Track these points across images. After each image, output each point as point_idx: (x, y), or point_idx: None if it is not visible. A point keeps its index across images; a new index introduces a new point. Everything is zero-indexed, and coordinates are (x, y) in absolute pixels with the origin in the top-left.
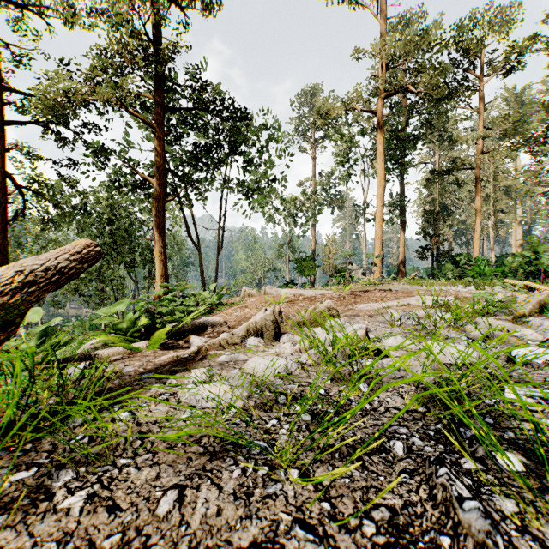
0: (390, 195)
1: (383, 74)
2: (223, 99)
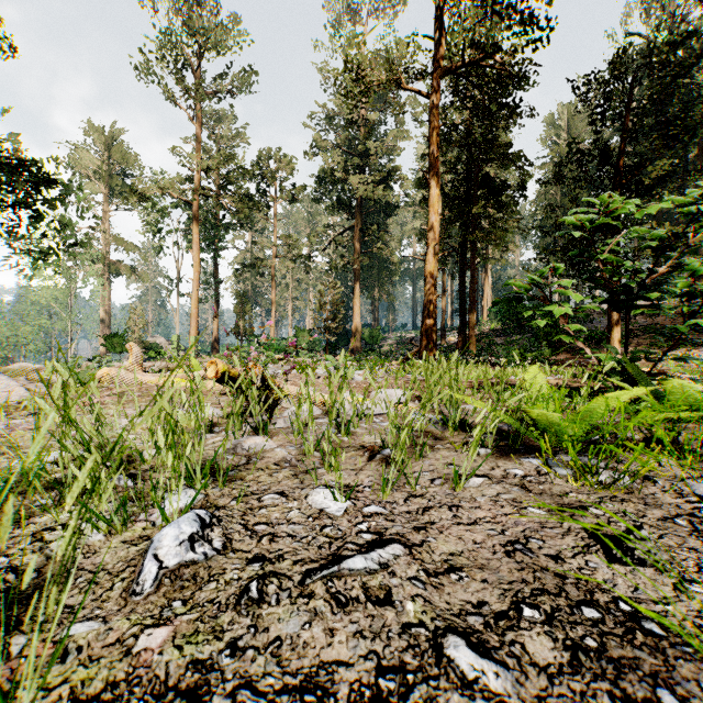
0: (205, 272)
1: (198, 173)
2: (25, 161)
